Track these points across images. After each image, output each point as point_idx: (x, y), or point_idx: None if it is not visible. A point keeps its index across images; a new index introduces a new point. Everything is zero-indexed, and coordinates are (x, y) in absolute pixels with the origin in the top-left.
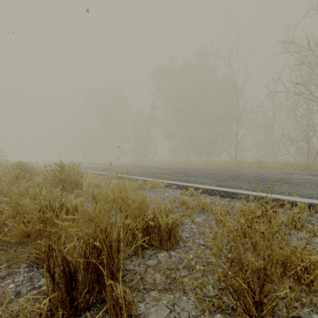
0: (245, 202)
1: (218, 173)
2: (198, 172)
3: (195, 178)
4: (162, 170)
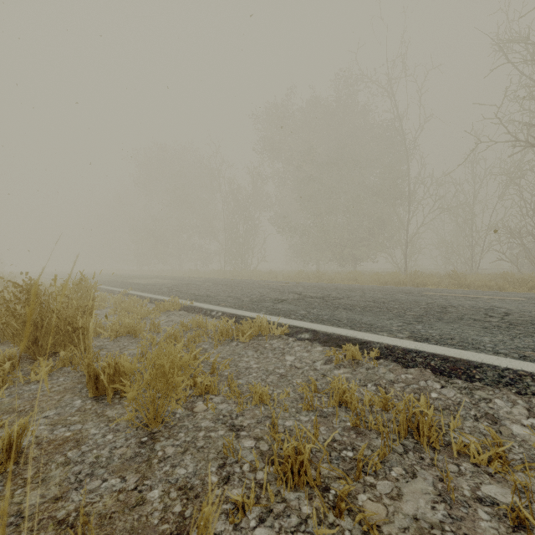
0: (517, 397)
1: (393, 299)
2: (349, 296)
3: (350, 313)
4: (275, 292)
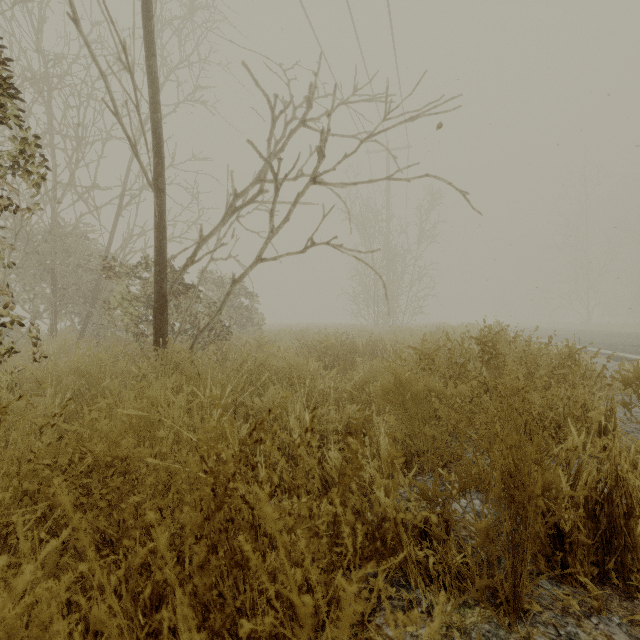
0: None
1: None
2: None
3: None
4: None
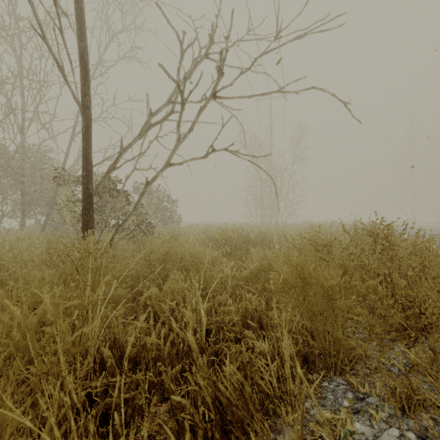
0: None
1: None
2: None
3: None
4: None
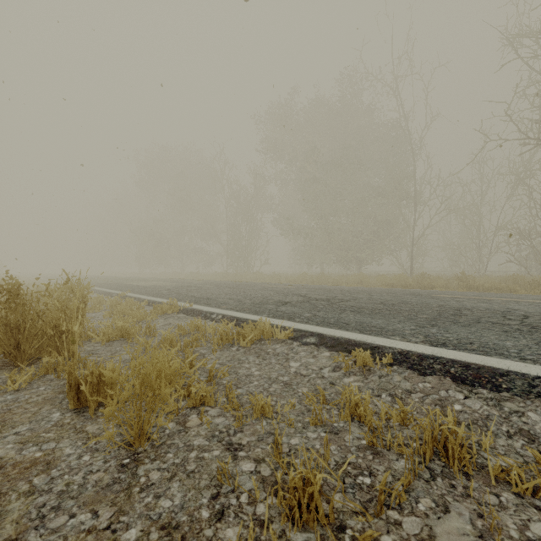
0: None
1: (402, 301)
2: (356, 298)
3: (358, 316)
4: (278, 294)
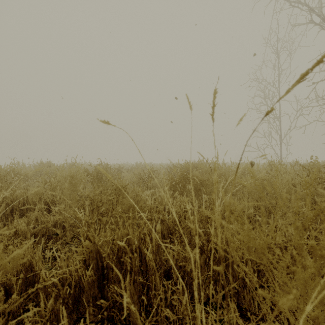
0: None
1: None
2: None
3: None
4: None
